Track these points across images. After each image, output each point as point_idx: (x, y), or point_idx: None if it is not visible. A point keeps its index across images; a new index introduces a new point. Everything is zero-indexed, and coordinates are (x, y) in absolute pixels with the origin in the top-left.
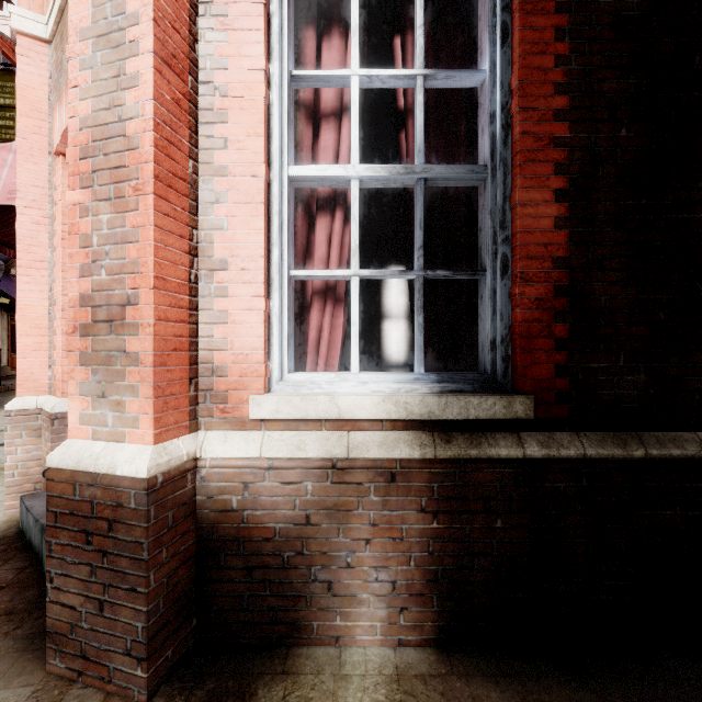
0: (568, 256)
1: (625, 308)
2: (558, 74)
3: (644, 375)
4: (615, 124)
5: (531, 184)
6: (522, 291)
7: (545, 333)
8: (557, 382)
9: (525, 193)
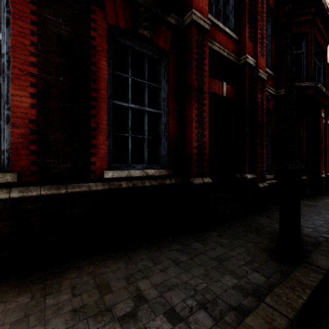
0: (37, 119)
1: (62, 141)
2: (32, 48)
3: (70, 164)
4: (58, 75)
5: (18, 88)
6: (13, 130)
7: (25, 148)
8: (32, 167)
9: (15, 91)
